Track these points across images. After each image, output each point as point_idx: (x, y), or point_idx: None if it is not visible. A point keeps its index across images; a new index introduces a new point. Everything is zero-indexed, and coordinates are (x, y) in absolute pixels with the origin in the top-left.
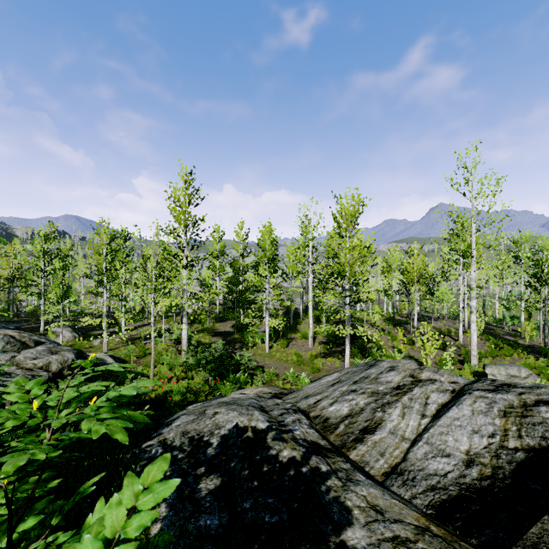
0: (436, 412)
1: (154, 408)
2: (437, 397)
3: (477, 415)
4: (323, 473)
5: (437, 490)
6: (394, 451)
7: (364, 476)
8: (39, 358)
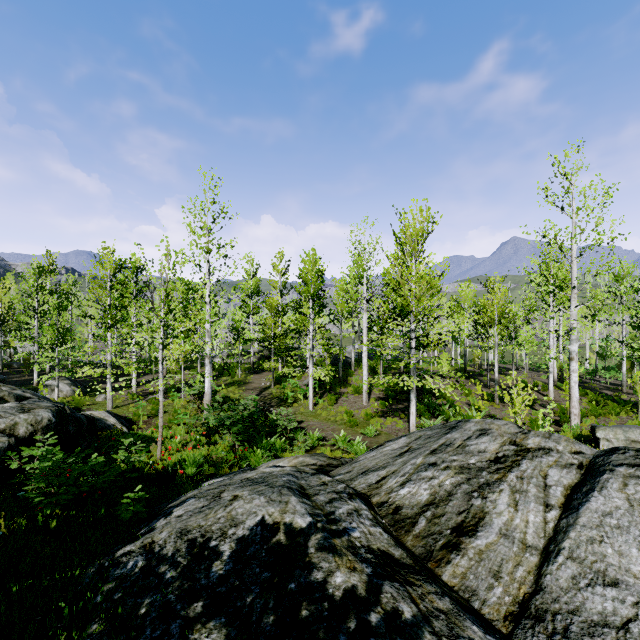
0: (564, 499)
1: (159, 485)
2: (560, 475)
3: (639, 508)
4: (408, 625)
5: None
6: (515, 570)
7: (479, 626)
8: (4, 417)
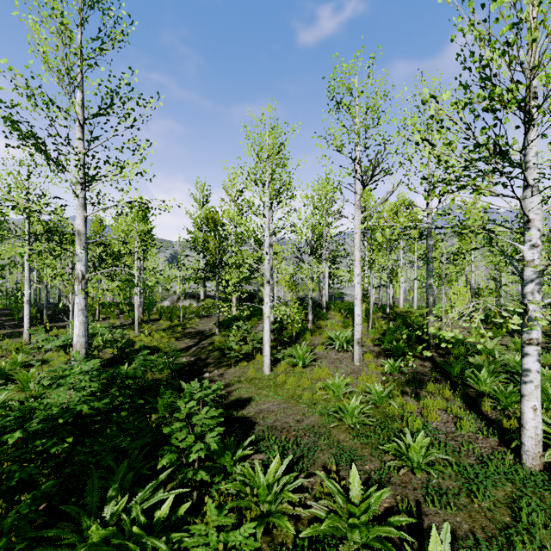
0: None
1: None
2: None
3: None
4: None
5: None
6: None
7: None
8: None
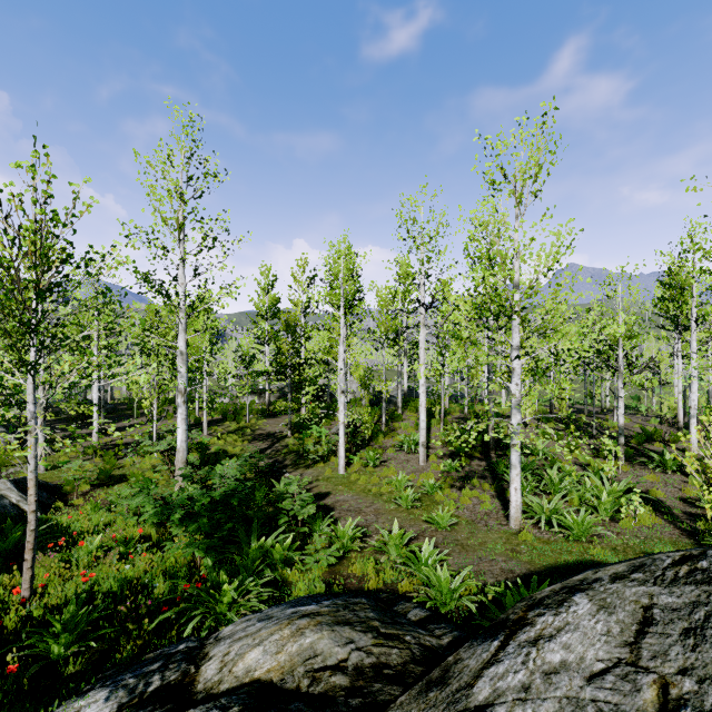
0: None
1: None
2: None
3: None
4: None
5: None
6: None
7: None
8: None
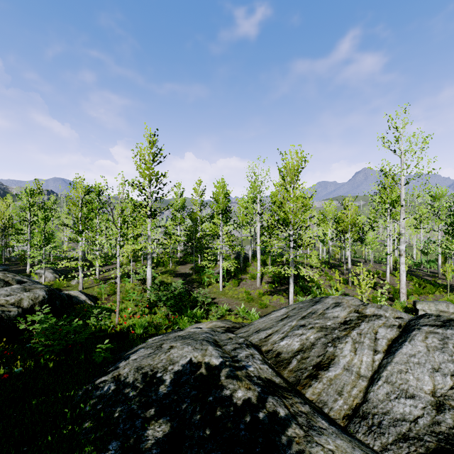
0: (387, 347)
1: (118, 341)
2: (386, 332)
3: (433, 352)
4: (282, 419)
5: (410, 440)
6: (352, 390)
7: (326, 421)
8: (13, 295)
